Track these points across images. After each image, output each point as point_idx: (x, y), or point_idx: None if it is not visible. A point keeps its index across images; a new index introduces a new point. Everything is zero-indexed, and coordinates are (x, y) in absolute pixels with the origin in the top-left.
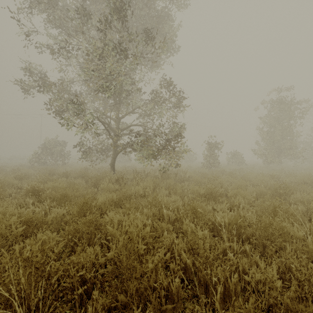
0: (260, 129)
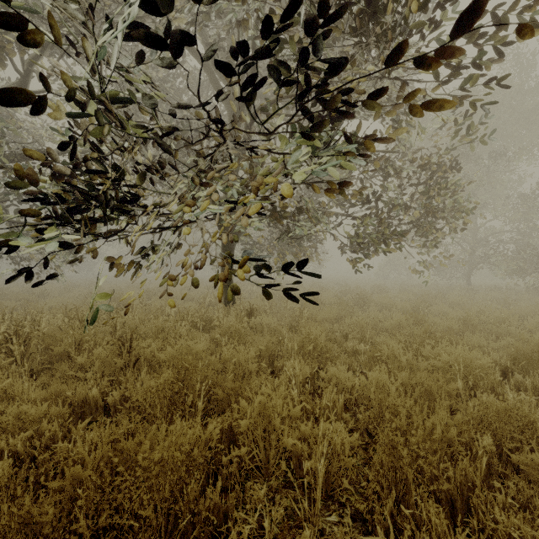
0: None
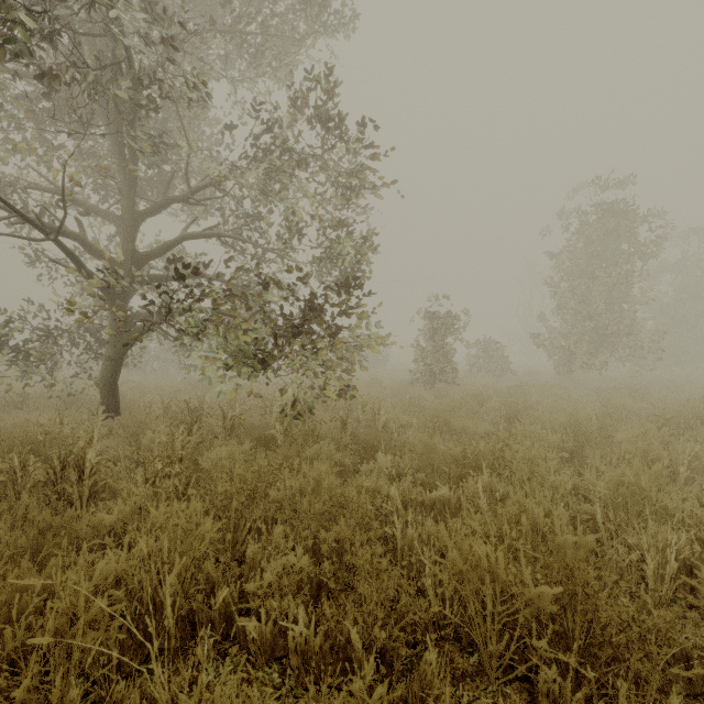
0: (554, 282)
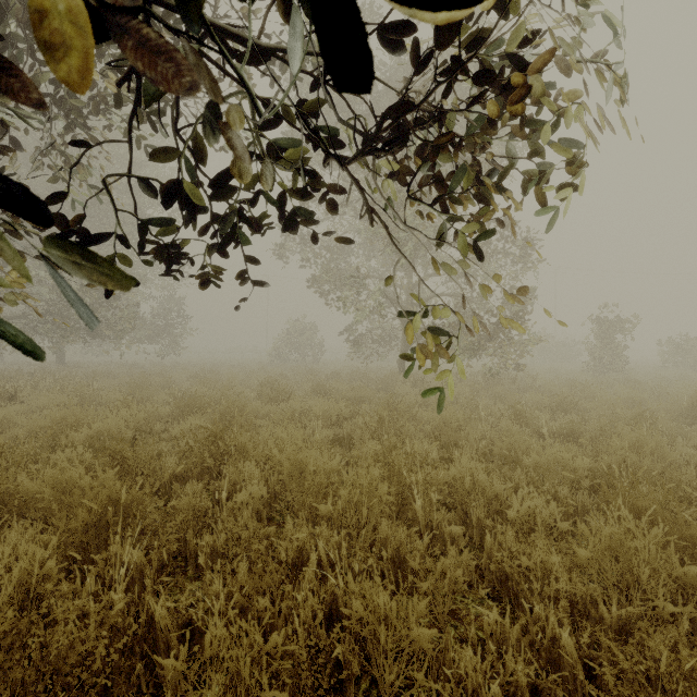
0: None
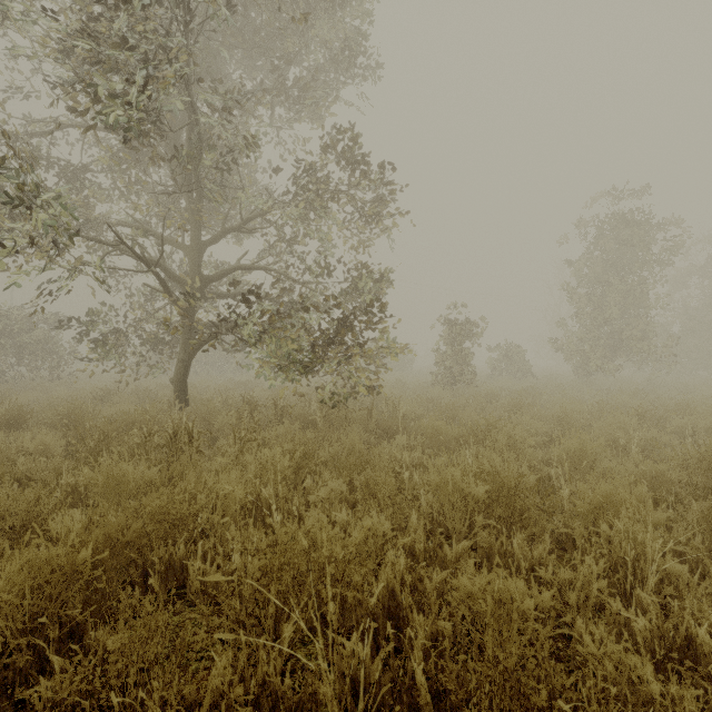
0: (571, 289)
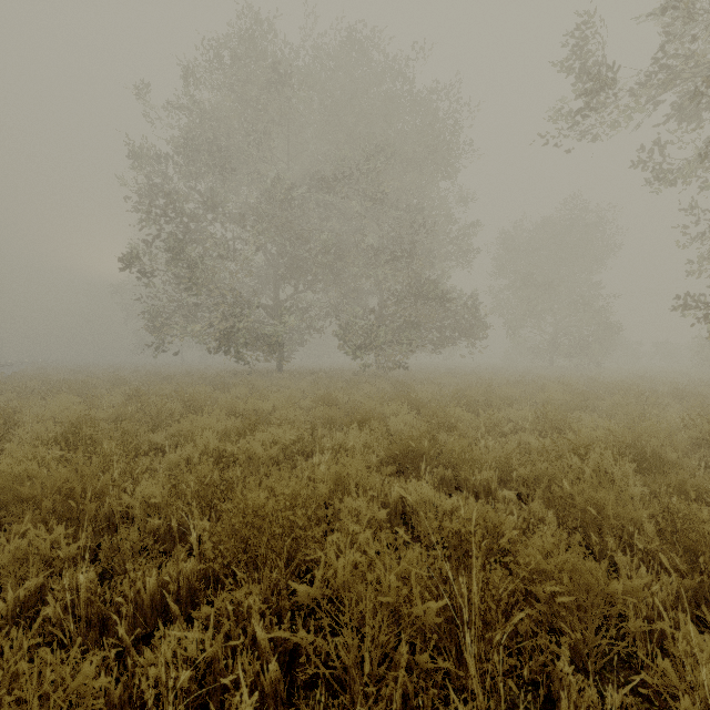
0: None
